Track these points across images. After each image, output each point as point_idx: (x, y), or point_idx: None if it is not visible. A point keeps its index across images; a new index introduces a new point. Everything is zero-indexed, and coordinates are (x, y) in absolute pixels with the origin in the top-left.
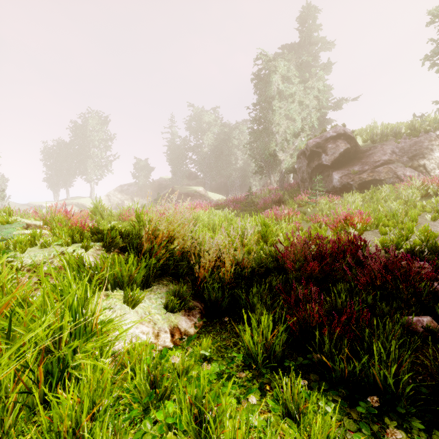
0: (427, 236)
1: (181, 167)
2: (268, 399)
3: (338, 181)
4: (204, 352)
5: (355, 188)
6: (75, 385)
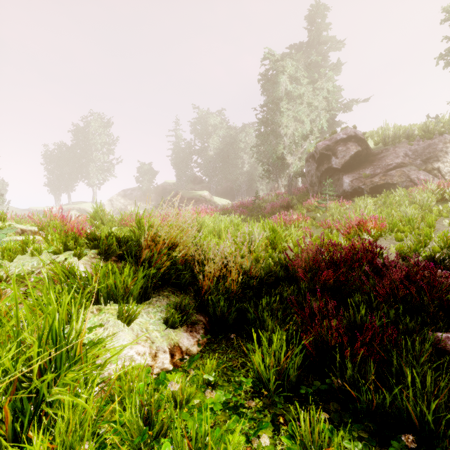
0: (447, 243)
1: (186, 171)
2: (283, 439)
3: (349, 185)
4: (207, 377)
5: (367, 192)
6: (45, 432)
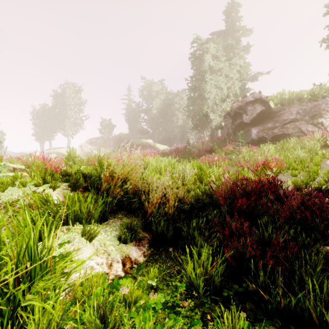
0: None
1: (136, 125)
2: None
3: (256, 135)
4: (151, 283)
5: (269, 140)
6: None
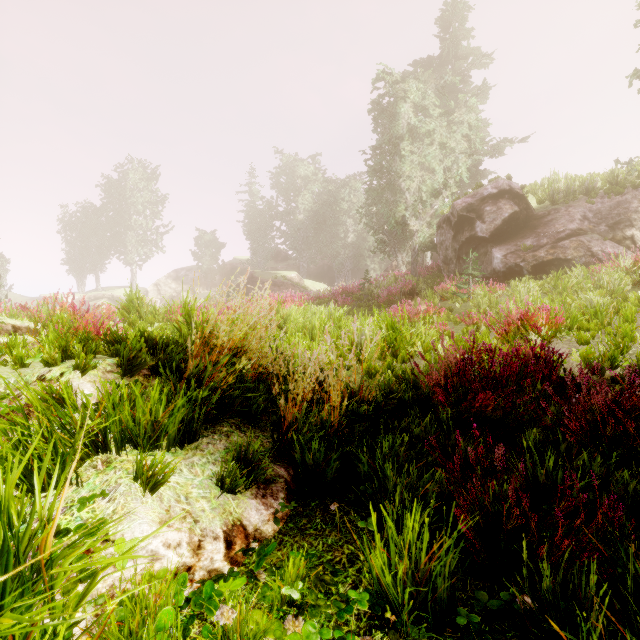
0: None
1: (264, 243)
2: None
3: (501, 262)
4: (288, 592)
5: (527, 272)
6: None
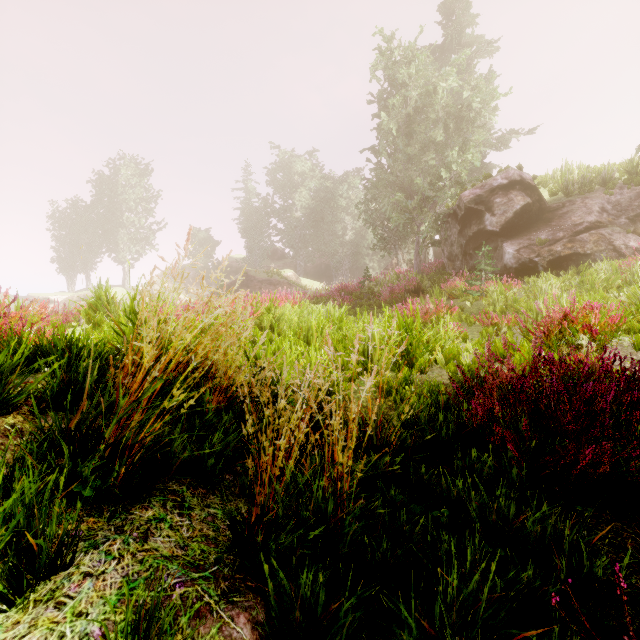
0: None
1: (260, 241)
2: None
3: (513, 257)
4: None
5: (543, 268)
6: None
